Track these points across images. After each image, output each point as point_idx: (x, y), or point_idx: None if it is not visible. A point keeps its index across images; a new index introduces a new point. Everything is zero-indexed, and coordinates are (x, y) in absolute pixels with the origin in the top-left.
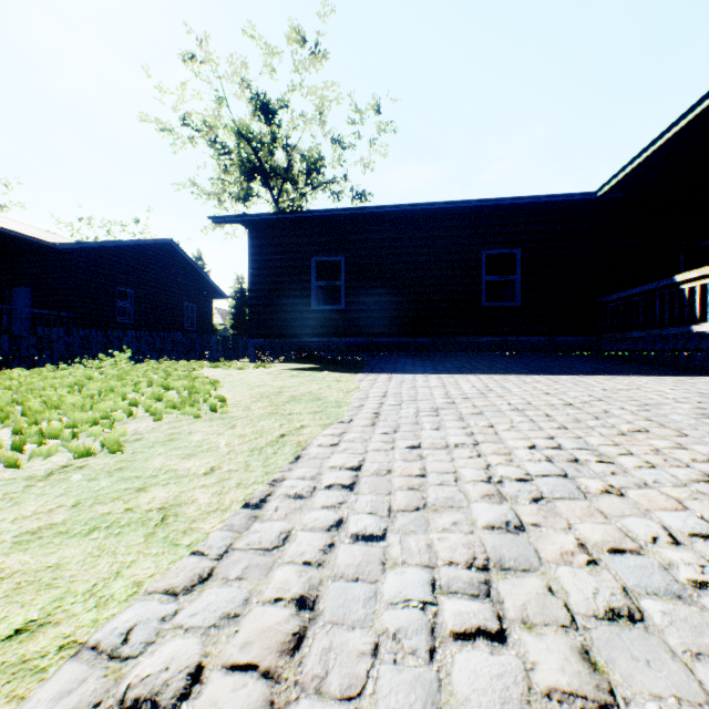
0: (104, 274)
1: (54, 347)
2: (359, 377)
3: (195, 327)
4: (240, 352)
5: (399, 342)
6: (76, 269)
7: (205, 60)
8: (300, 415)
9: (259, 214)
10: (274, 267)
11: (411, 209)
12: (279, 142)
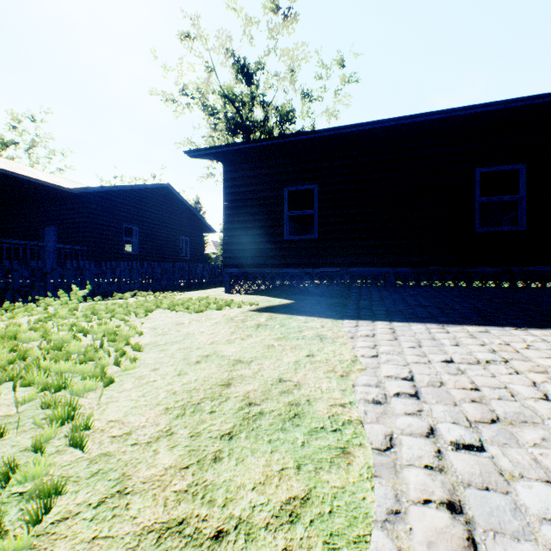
0: (113, 213)
1: (48, 278)
2: (347, 327)
3: (189, 256)
4: (223, 278)
5: (376, 272)
6: (89, 210)
7: (197, 36)
8: (246, 550)
9: (231, 144)
10: (247, 199)
11: (394, 125)
12: (257, 100)
